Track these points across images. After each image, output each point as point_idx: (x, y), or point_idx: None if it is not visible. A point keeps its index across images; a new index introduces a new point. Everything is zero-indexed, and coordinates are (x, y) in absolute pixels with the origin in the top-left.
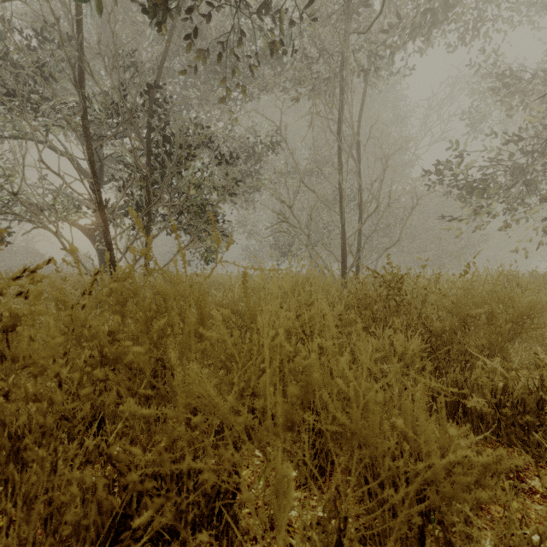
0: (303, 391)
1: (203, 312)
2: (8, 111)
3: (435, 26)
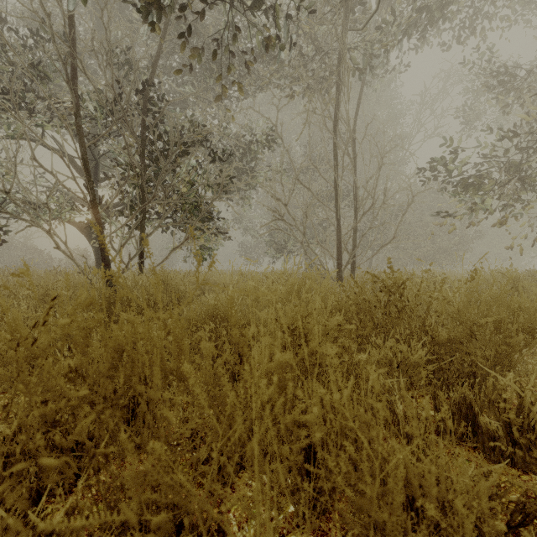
0: (302, 454)
1: (181, 345)
2: (3, 109)
3: (431, 23)
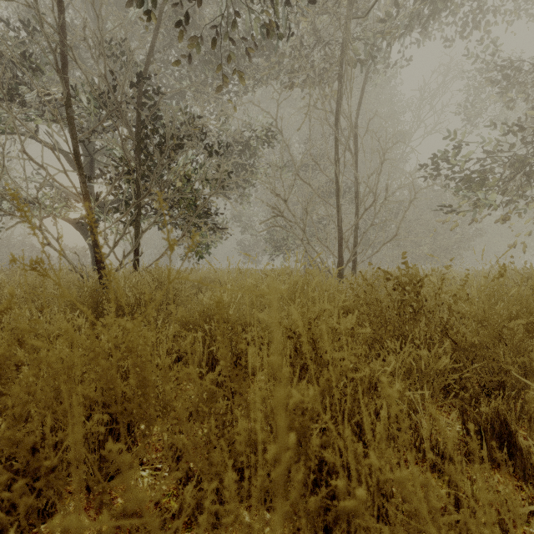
0: None
1: (144, 371)
2: None
3: (434, 14)
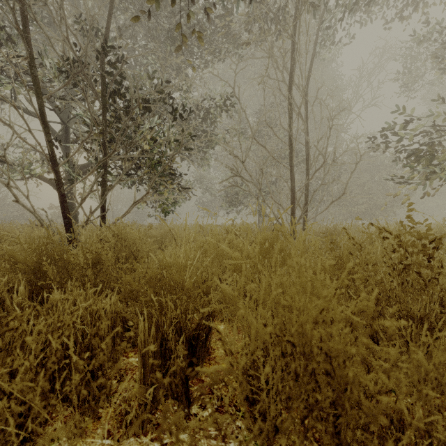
0: None
1: None
2: None
3: None
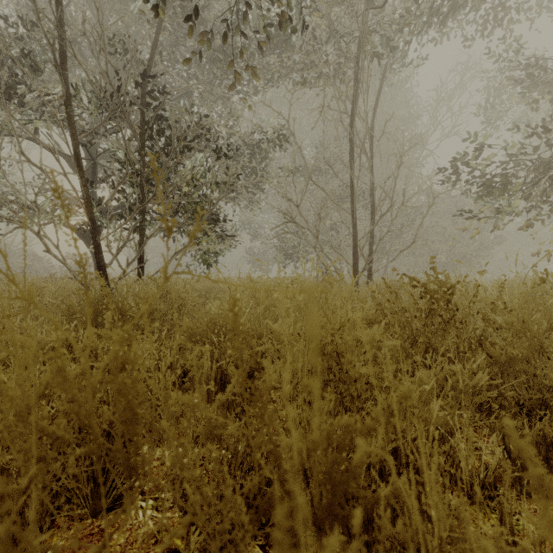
0: None
1: (131, 400)
2: None
3: (454, 10)
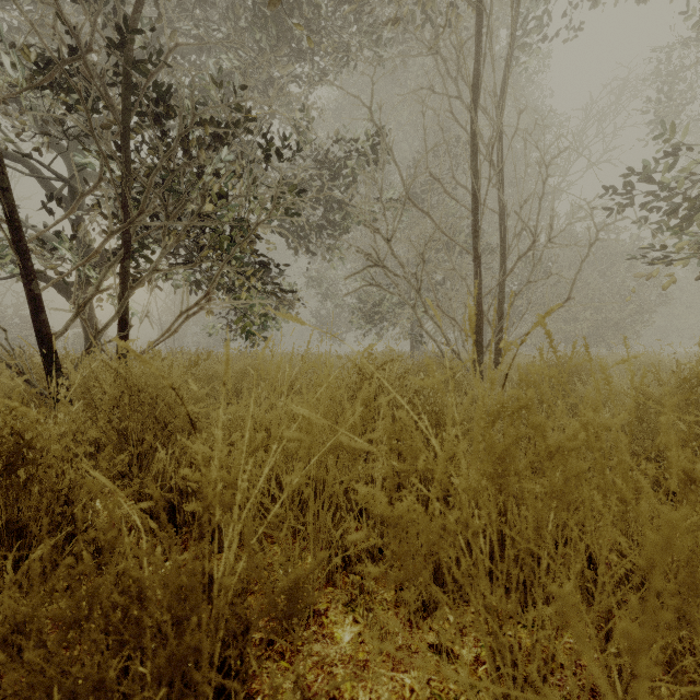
0: None
1: None
2: None
3: None
